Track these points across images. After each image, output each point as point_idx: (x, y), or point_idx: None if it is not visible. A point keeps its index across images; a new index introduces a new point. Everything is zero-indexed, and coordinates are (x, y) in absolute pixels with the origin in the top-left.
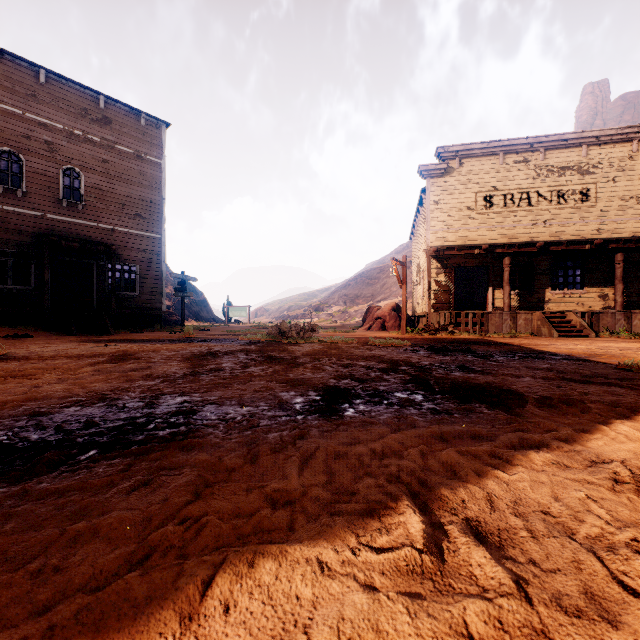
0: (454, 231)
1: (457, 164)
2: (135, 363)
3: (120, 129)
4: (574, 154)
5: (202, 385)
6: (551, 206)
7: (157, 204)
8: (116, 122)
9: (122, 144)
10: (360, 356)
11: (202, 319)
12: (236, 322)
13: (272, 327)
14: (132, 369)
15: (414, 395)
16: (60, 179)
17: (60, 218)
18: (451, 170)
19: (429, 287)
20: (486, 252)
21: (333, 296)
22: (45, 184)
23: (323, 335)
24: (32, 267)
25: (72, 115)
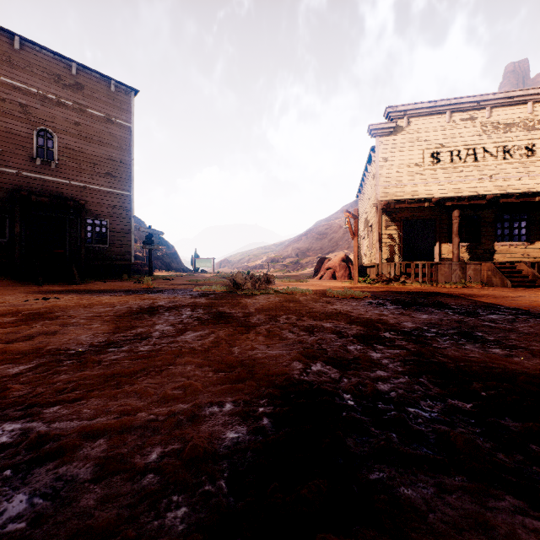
0: (402, 186)
1: (405, 123)
2: (44, 325)
3: (91, 94)
4: (520, 111)
5: (88, 377)
6: (497, 161)
7: (126, 164)
8: (88, 88)
9: (93, 108)
10: (323, 313)
11: (173, 269)
12: (202, 272)
13: (227, 277)
14: (30, 336)
15: (458, 416)
16: (34, 139)
17: (34, 175)
18: (399, 129)
19: (380, 239)
20: (436, 205)
21: (287, 249)
22: (19, 144)
23: (279, 285)
24: (7, 221)
25: (46, 80)
